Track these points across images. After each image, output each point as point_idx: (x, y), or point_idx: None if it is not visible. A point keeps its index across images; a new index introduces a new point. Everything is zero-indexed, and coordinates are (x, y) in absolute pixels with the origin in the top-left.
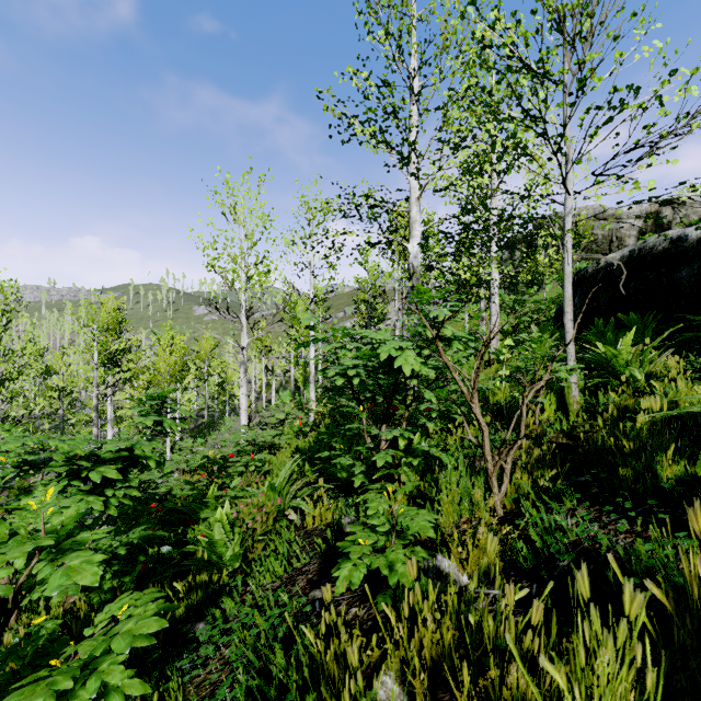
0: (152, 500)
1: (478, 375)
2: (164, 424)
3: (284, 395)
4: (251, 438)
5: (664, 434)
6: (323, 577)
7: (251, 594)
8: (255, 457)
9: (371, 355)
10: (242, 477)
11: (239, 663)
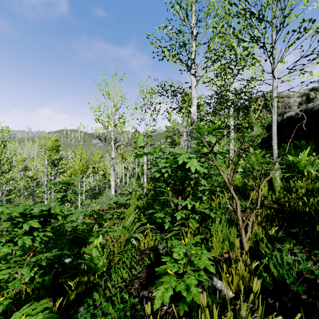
0: (61, 235)
1: (234, 172)
2: (67, 196)
3: (132, 180)
4: (116, 201)
5: None
6: (148, 282)
7: (110, 289)
8: (117, 210)
9: (174, 161)
10: (110, 220)
11: None
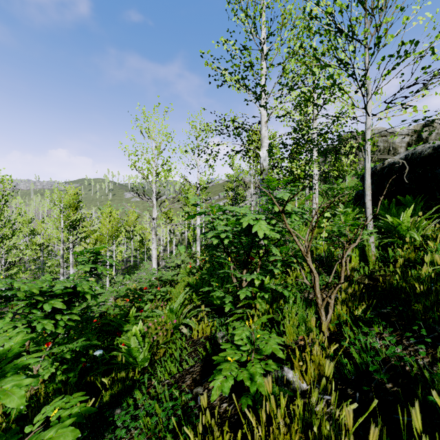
0: (90, 320)
1: (311, 238)
2: (98, 270)
3: (181, 248)
4: (159, 276)
5: None
6: (203, 377)
7: (154, 387)
8: (161, 289)
9: (236, 223)
10: (152, 302)
11: None
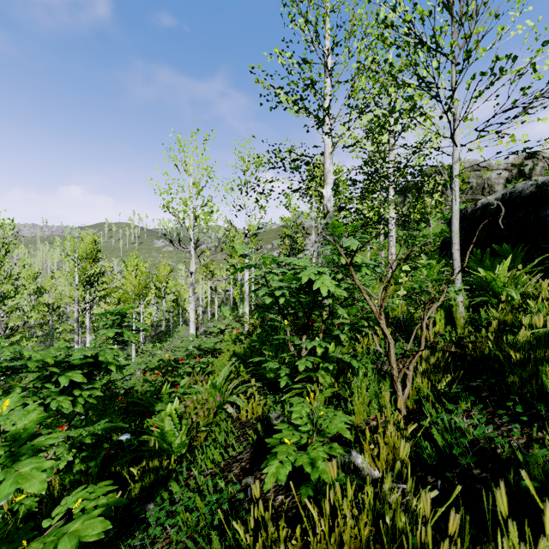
0: (114, 397)
1: (385, 295)
2: (124, 335)
3: (224, 310)
4: (198, 344)
5: (546, 347)
6: (254, 465)
7: (194, 478)
8: (201, 360)
9: (294, 278)
10: (190, 376)
11: (181, 545)
